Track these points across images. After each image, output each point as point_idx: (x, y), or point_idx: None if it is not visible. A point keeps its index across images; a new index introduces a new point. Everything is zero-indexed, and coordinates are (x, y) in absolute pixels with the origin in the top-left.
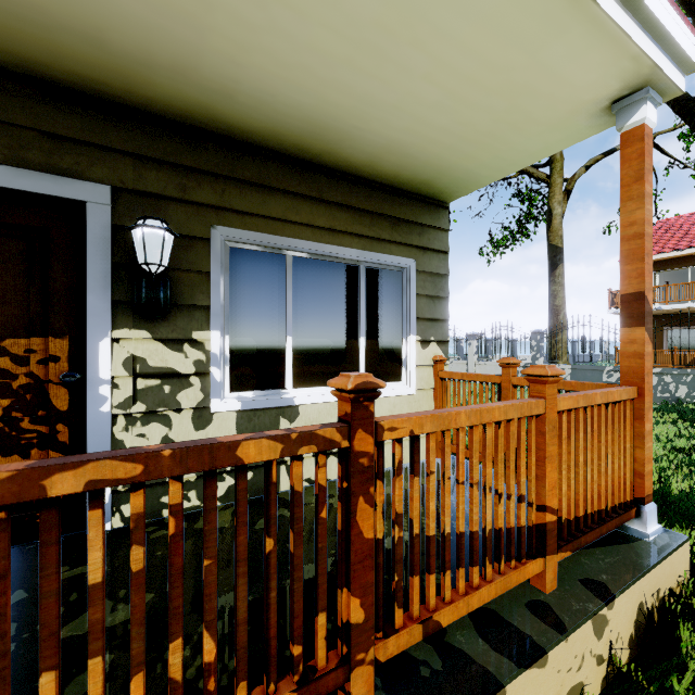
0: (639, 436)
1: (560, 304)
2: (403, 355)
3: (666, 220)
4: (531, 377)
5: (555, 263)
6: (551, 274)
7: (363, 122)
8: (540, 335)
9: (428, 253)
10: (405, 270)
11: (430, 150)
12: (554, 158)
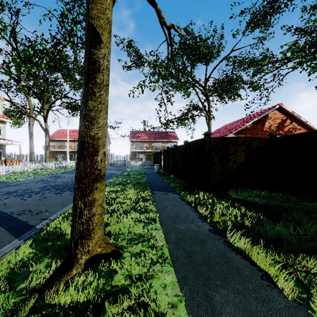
0: (20, 162)
1: (32, 147)
2: (1, 158)
3: (60, 129)
4: (13, 159)
5: (31, 136)
6: (30, 139)
7: (1, 144)
8: (23, 155)
9: (4, 149)
10: (2, 151)
11: (6, 144)
12: (31, 109)
